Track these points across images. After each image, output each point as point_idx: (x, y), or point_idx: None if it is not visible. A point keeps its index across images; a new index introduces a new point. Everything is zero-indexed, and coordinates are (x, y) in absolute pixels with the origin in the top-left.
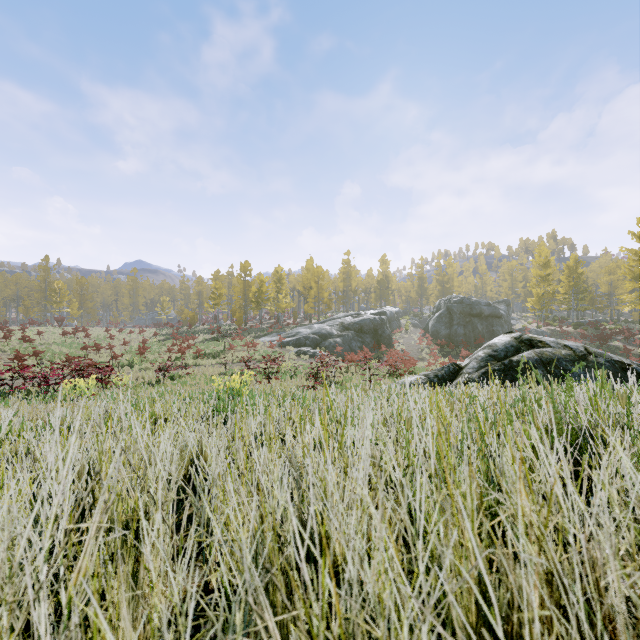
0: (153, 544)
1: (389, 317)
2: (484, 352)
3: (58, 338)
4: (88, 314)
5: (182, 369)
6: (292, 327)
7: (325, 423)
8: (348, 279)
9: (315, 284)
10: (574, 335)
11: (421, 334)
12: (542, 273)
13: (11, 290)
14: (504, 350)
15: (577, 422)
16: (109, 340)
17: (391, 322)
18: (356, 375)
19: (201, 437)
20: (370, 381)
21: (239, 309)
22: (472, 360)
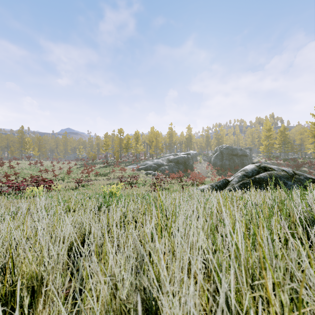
0: (45, 301)
1: (191, 156)
2: (241, 173)
3: (27, 166)
4: (43, 154)
5: (88, 182)
6: (143, 161)
7: (159, 224)
8: (171, 137)
9: (155, 139)
10: (283, 165)
11: (207, 164)
12: (267, 134)
13: (4, 142)
14: (251, 172)
15: (308, 215)
16: (52, 167)
17: (192, 158)
18: (175, 185)
19: (90, 221)
20: (182, 188)
21: (117, 152)
22: (235, 177)
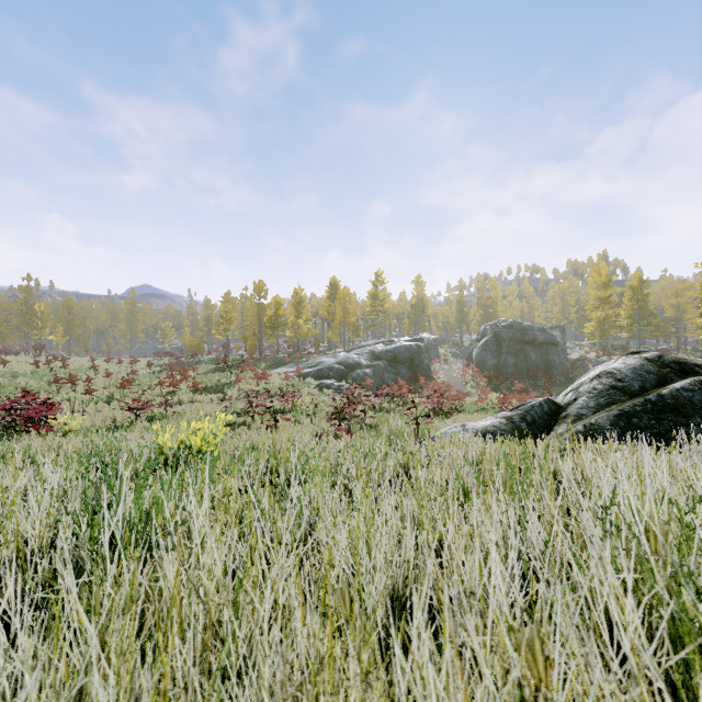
0: None
1: (426, 345)
2: (601, 382)
3: (29, 369)
4: (79, 342)
5: (166, 407)
6: (314, 357)
7: None
8: (378, 302)
9: (340, 307)
10: None
11: (463, 365)
12: (602, 294)
13: None
14: (637, 379)
15: None
16: (93, 371)
17: (428, 351)
18: (393, 414)
19: None
20: (417, 425)
21: (252, 336)
22: (582, 395)
